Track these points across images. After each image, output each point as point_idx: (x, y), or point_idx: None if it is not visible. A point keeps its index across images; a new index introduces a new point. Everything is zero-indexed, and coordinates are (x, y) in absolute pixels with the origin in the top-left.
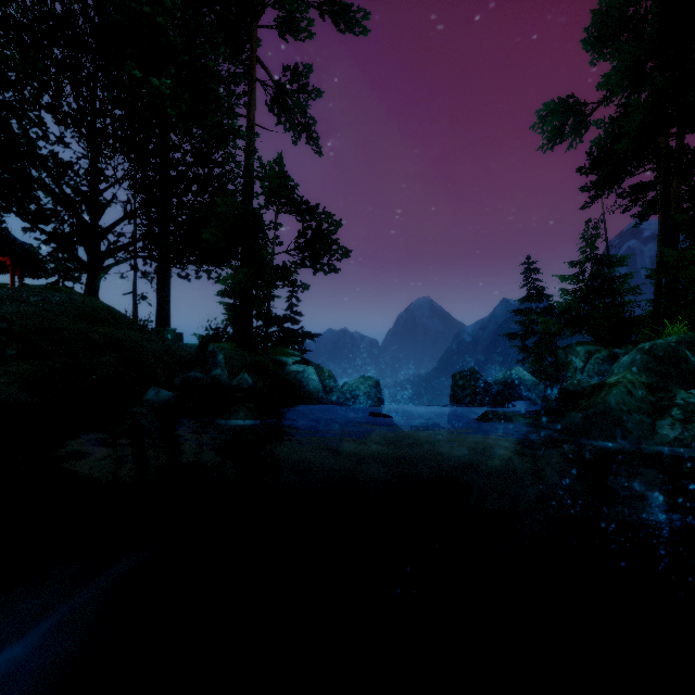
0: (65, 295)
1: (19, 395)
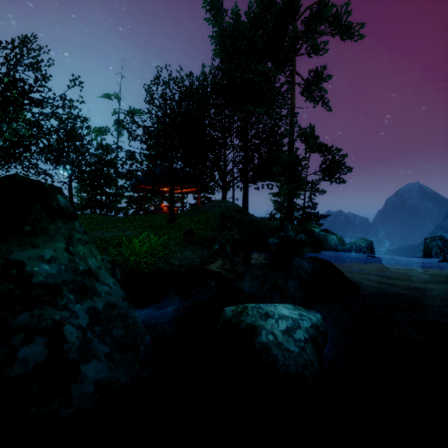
0: (230, 203)
1: (239, 238)
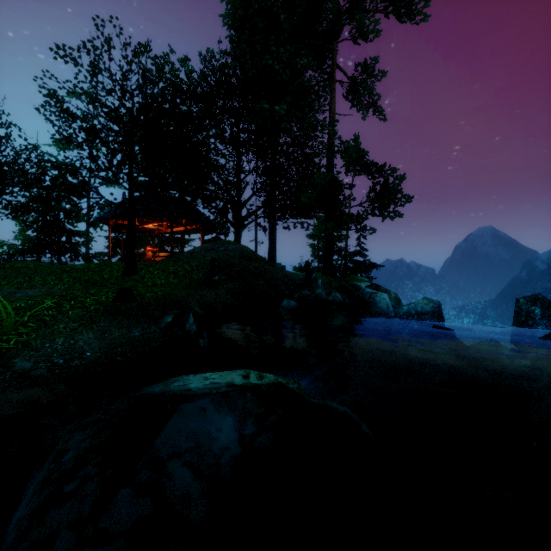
0: (234, 246)
1: (230, 299)
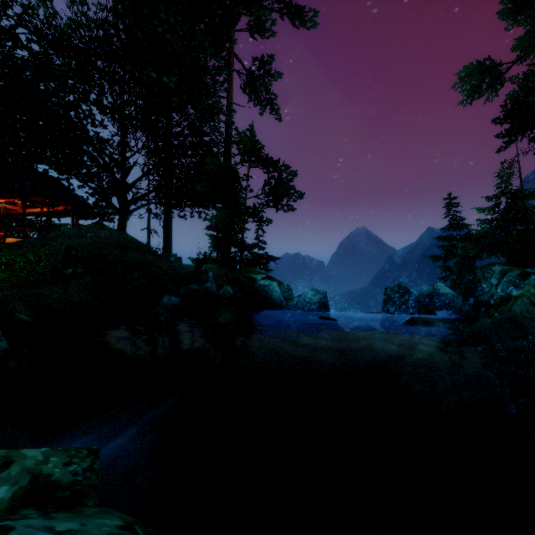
0: (108, 232)
1: (86, 299)
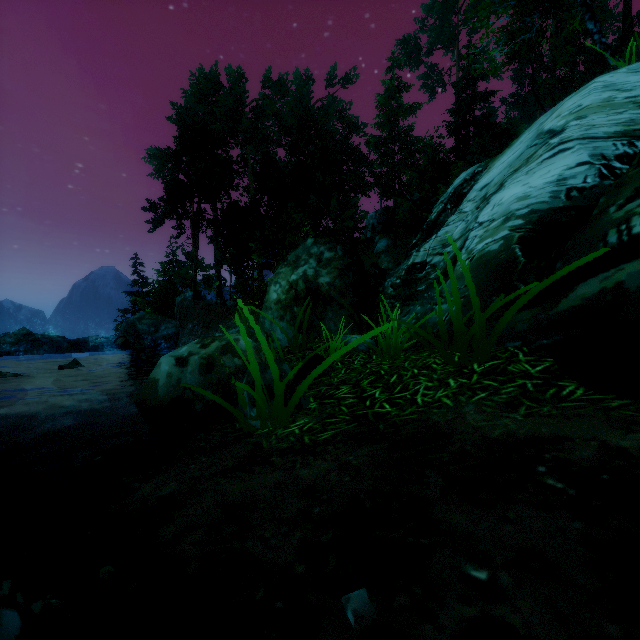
0: None
1: None
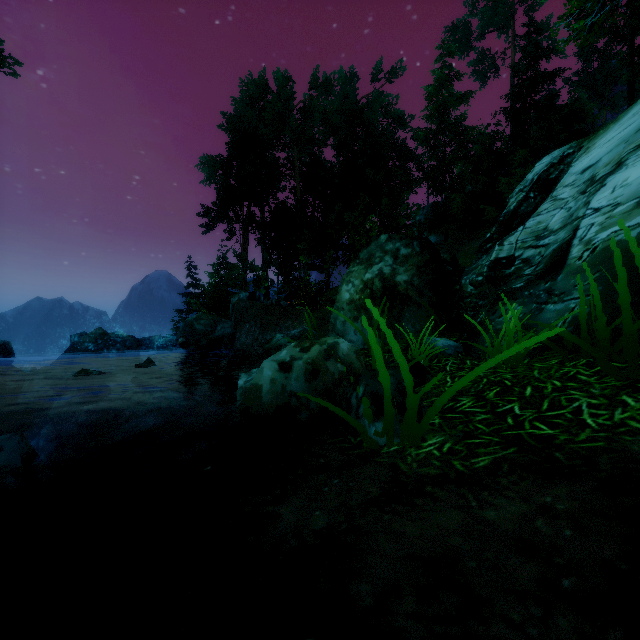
0: None
1: None
